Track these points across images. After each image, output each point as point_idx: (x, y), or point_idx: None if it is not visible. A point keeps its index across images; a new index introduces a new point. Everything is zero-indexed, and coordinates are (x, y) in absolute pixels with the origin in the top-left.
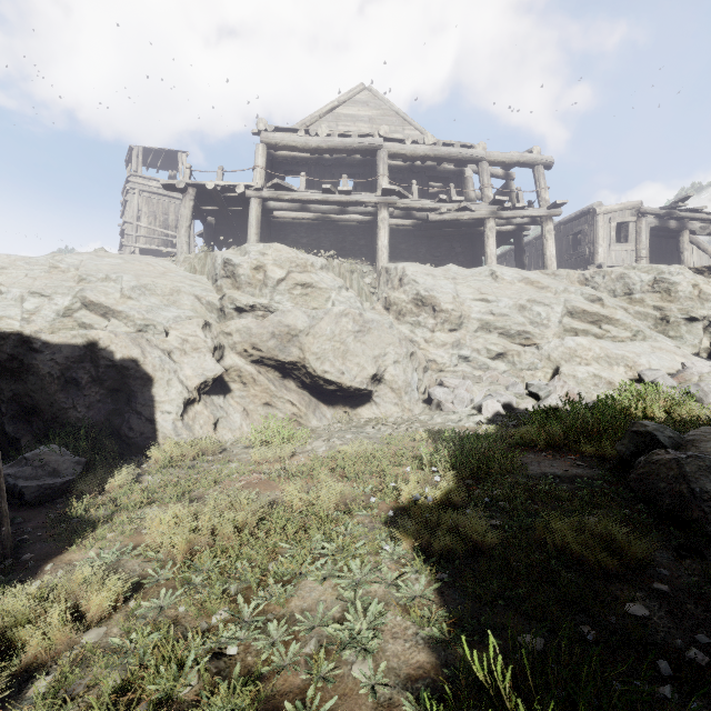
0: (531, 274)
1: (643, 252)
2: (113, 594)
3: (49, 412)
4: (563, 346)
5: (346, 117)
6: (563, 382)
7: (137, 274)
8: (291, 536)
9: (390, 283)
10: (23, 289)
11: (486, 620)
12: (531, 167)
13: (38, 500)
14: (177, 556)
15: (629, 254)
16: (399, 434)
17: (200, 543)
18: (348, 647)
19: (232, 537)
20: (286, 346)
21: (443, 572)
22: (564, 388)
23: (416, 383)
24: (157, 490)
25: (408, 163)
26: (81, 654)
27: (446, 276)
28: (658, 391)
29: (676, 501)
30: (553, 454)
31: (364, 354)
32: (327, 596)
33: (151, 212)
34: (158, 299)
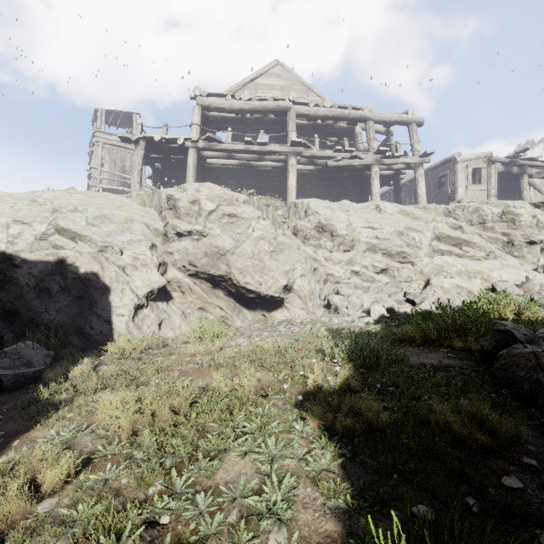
0: (407, 208)
1: (493, 191)
2: (66, 468)
3: (27, 315)
4: (433, 263)
5: (263, 86)
6: (434, 291)
7: (99, 207)
8: (218, 416)
9: (297, 215)
10: (9, 218)
11: (383, 492)
12: (407, 125)
13: (14, 386)
14: (122, 434)
15: (482, 193)
16: (305, 332)
17: (142, 423)
18: (265, 517)
19: (169, 417)
20: (215, 262)
21: (345, 449)
22: (435, 296)
23: (318, 292)
24: (110, 377)
25: (311, 122)
26: (34, 523)
27: (341, 208)
28: (509, 298)
29: (534, 387)
30: (429, 348)
31: (278, 269)
32: (247, 469)
33: (112, 160)
34: (115, 226)
